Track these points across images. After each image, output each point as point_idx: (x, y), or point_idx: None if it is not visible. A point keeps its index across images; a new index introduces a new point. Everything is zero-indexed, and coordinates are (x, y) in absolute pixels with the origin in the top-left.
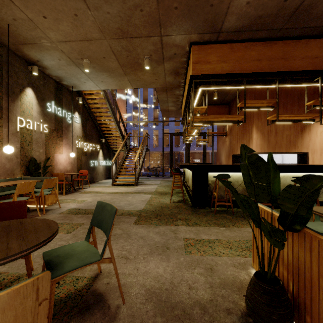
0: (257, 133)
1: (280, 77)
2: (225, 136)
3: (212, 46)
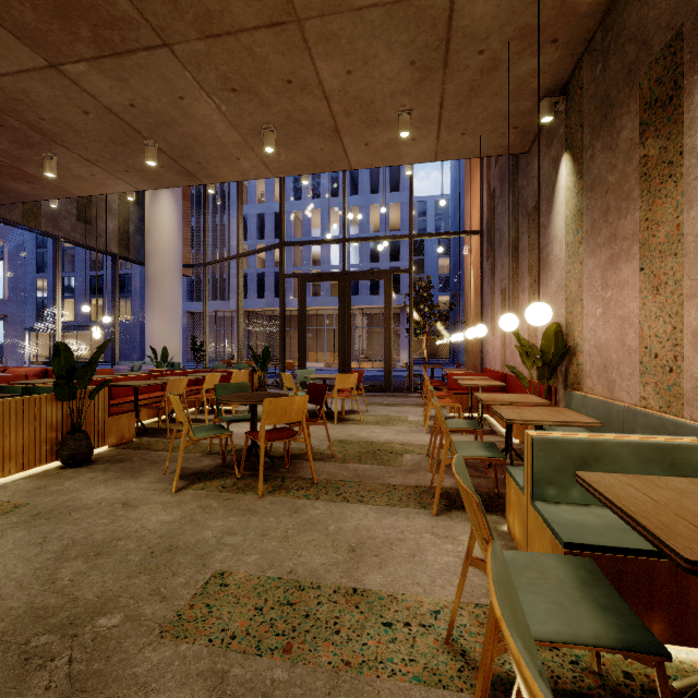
0: None
1: None
2: None
3: None
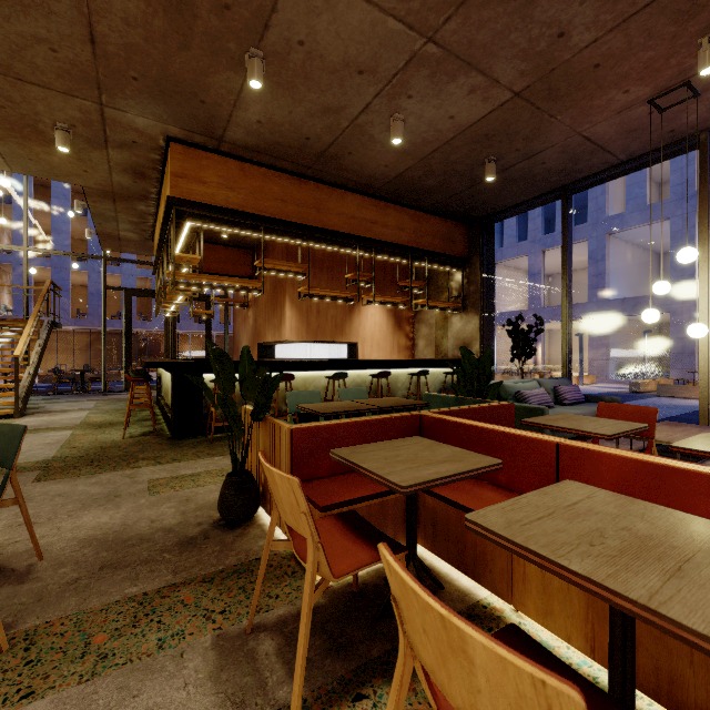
0: (292, 310)
1: (312, 233)
2: (248, 308)
3: (209, 156)
